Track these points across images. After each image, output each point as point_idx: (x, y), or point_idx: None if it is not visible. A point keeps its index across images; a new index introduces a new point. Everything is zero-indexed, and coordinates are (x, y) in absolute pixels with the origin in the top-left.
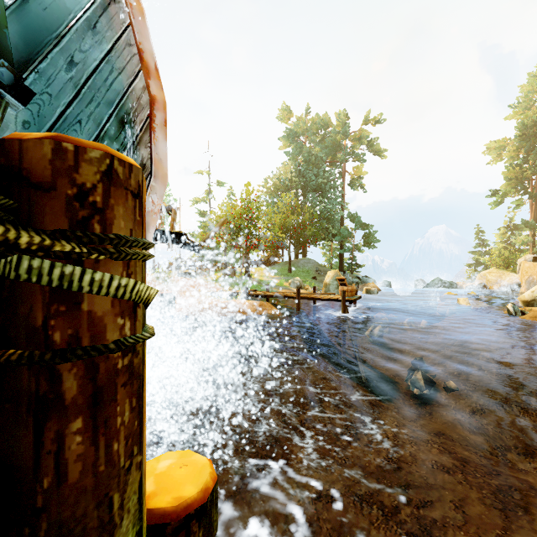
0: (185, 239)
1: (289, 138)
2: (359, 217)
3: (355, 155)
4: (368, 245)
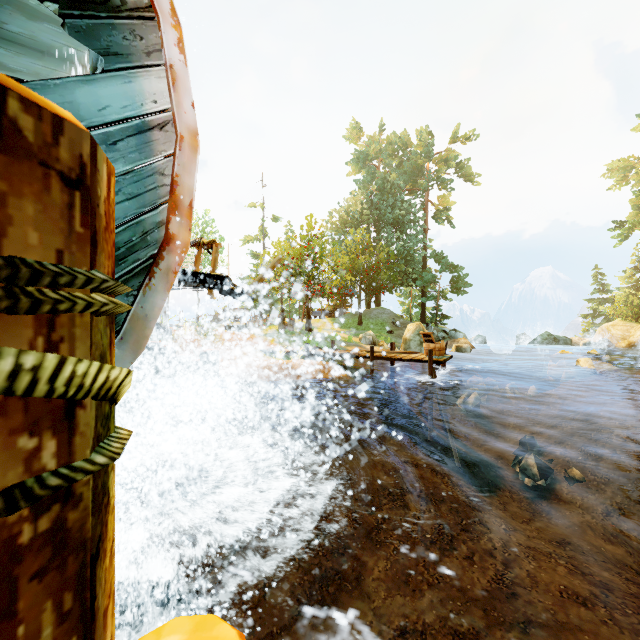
0: (227, 284)
1: (360, 162)
2: (446, 257)
3: (440, 181)
4: (457, 291)
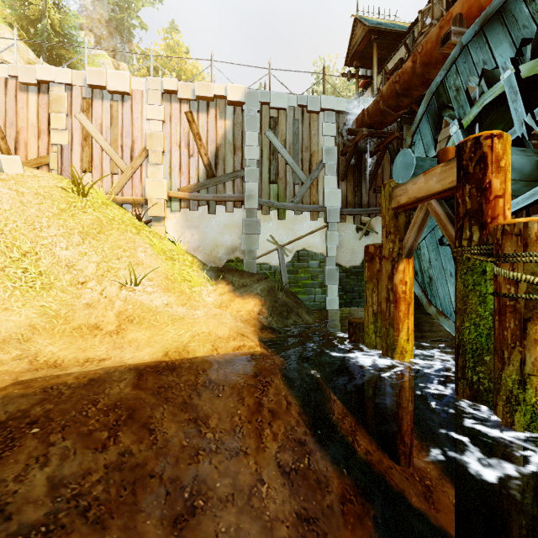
0: None
1: None
2: None
3: None
4: None
